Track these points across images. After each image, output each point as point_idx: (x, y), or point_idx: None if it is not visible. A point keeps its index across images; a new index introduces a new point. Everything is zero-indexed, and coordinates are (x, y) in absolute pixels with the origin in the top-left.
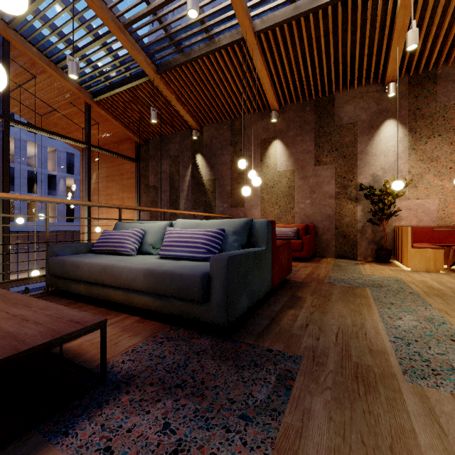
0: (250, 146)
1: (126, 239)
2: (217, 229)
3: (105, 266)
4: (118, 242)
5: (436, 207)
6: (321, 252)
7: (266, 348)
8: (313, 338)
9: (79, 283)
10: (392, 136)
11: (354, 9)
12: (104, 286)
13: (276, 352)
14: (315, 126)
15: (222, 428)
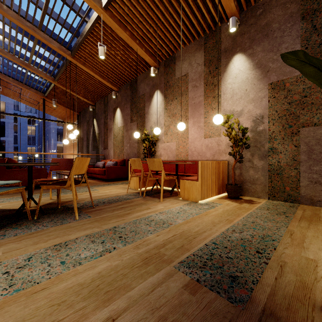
0: (110, 112)
1: None
2: None
3: None
4: None
5: (175, 148)
6: None
7: None
8: None
9: None
10: (158, 101)
11: (105, 33)
12: None
13: None
14: (130, 98)
15: None
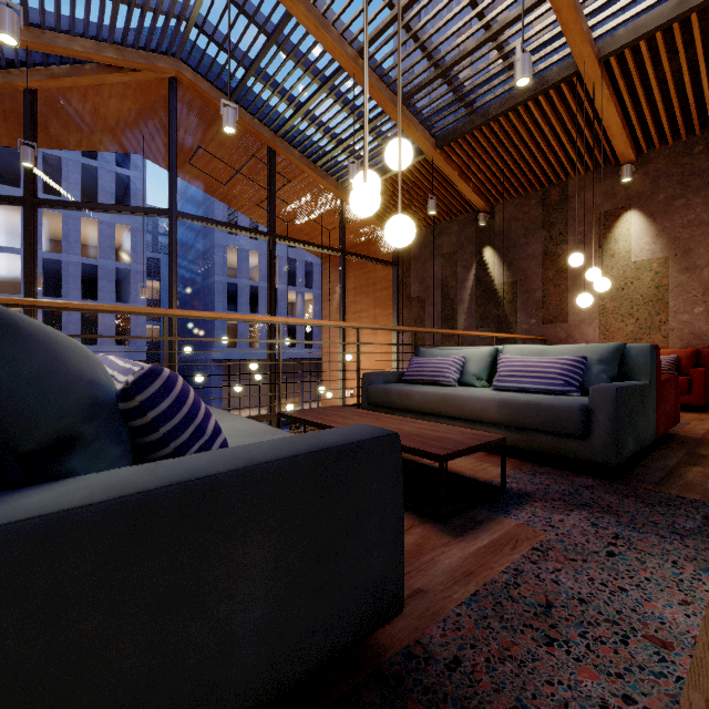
0: (578, 225)
1: (446, 368)
2: (576, 356)
3: (444, 396)
4: (437, 371)
5: None
6: None
7: (674, 495)
8: None
9: (406, 413)
10: None
11: None
12: (438, 417)
13: (692, 500)
14: None
15: (655, 535)
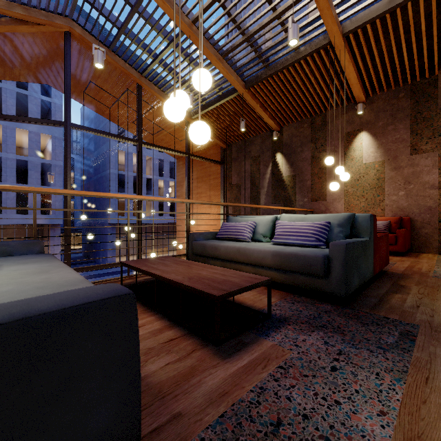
0: (332, 140)
1: (243, 230)
2: (323, 222)
3: (239, 248)
4: (237, 231)
5: None
6: (419, 247)
7: (382, 316)
8: (427, 315)
9: (216, 260)
10: None
11: None
12: (236, 263)
13: (393, 319)
14: (411, 112)
15: (367, 350)
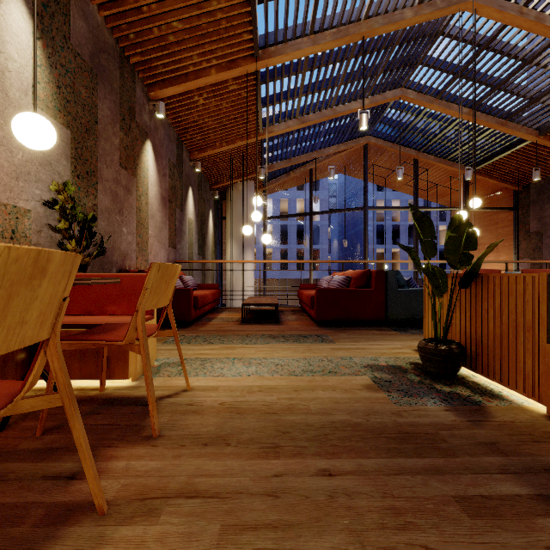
0: None
1: None
2: None
3: None
4: None
5: None
6: None
7: None
8: None
9: None
10: None
11: None
12: None
13: None
14: None
15: None
